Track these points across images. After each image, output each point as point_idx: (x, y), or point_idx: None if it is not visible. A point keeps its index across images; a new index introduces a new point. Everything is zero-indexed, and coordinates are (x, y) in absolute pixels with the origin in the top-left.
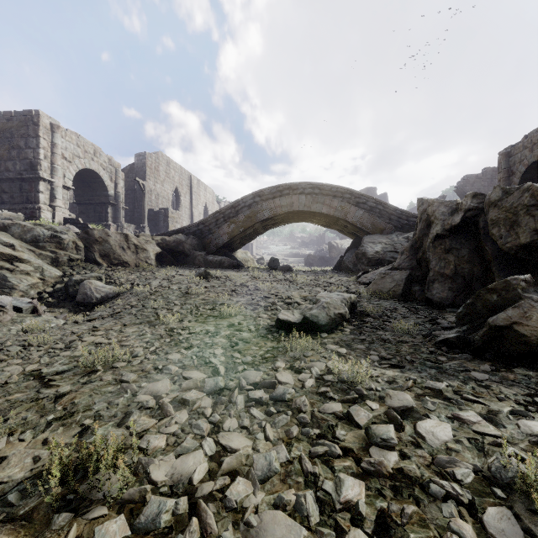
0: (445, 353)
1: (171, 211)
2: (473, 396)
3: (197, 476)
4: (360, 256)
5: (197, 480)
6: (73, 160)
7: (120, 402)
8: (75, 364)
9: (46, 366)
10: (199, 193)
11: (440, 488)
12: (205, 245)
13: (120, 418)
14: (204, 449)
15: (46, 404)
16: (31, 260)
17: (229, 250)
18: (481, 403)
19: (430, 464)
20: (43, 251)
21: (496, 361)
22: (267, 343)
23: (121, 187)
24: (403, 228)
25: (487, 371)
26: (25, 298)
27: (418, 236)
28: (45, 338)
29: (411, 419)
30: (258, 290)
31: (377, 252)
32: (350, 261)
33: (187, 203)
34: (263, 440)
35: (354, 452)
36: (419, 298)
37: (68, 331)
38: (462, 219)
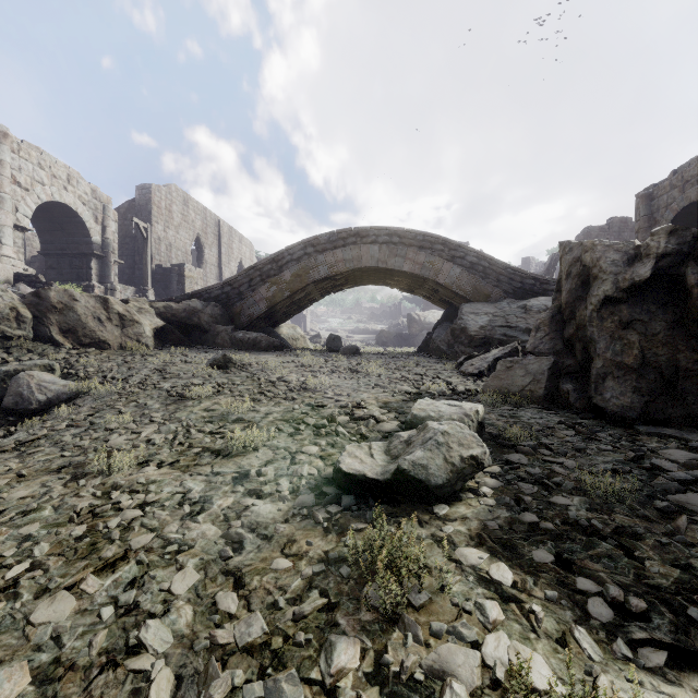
0: None
1: (189, 268)
2: None
3: None
4: (457, 333)
5: None
6: (32, 188)
7: None
8: None
9: None
10: (231, 246)
11: None
12: (233, 317)
13: None
14: None
15: None
16: None
17: (270, 323)
18: None
19: None
20: None
21: None
22: (314, 540)
23: (112, 231)
24: (516, 293)
25: None
26: None
27: (566, 301)
28: None
29: None
30: (306, 390)
31: (482, 327)
32: (443, 339)
33: (214, 258)
34: None
35: None
36: (578, 403)
37: None
38: (653, 271)
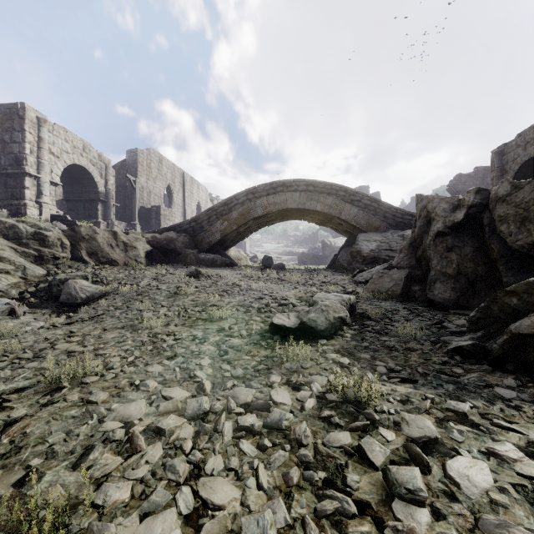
0: (460, 363)
1: (163, 208)
2: (505, 421)
3: None
4: (354, 255)
5: None
6: (61, 156)
7: (82, 431)
8: (39, 378)
9: (6, 381)
10: (192, 191)
11: None
12: (197, 243)
13: (78, 455)
14: (178, 505)
15: None
16: (12, 258)
17: (222, 248)
18: (517, 431)
19: (474, 527)
20: (26, 249)
21: (519, 373)
22: (260, 351)
23: (111, 183)
24: (397, 226)
25: (513, 386)
26: (4, 298)
27: (417, 234)
28: (13, 346)
29: (437, 454)
30: (251, 290)
31: (372, 250)
32: (345, 259)
33: (180, 200)
34: (255, 488)
35: (372, 508)
36: (420, 298)
37: (42, 337)
38: (465, 216)
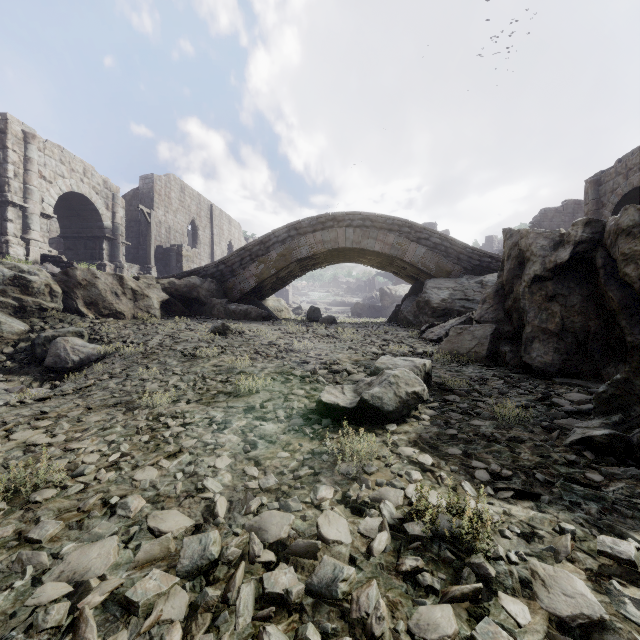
0: (594, 464)
1: (186, 248)
2: None
3: None
4: (422, 305)
5: None
6: (55, 181)
7: None
8: None
9: None
10: (222, 227)
11: None
12: (227, 291)
13: None
14: None
15: None
16: None
17: (258, 297)
18: None
19: None
20: (2, 298)
21: None
22: (304, 443)
23: (120, 216)
24: (474, 270)
25: None
26: None
27: (506, 279)
28: None
29: None
30: (292, 351)
31: (443, 300)
32: (410, 311)
33: (207, 238)
34: None
35: None
36: (512, 362)
37: None
38: (572, 255)
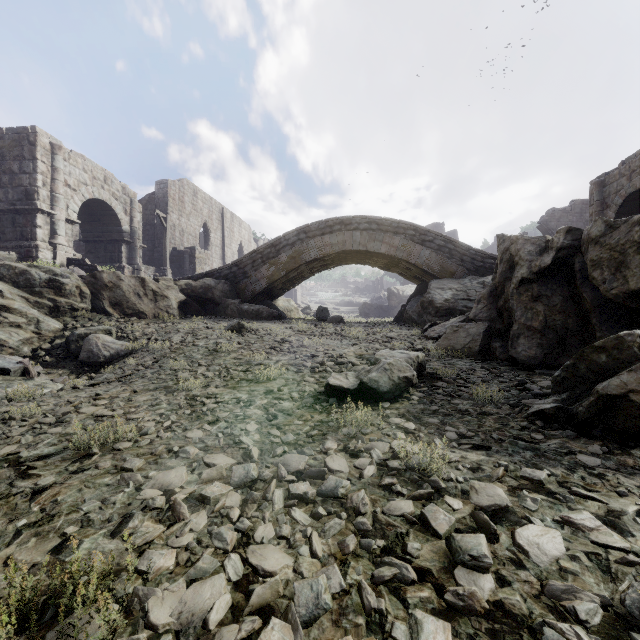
0: (541, 429)
1: (199, 250)
2: (585, 489)
3: (214, 615)
4: (426, 305)
5: (214, 622)
6: (79, 189)
7: (118, 499)
8: (65, 445)
9: (28, 447)
10: (233, 229)
11: (558, 636)
12: (239, 292)
13: (116, 523)
14: (227, 572)
15: (19, 503)
16: (23, 309)
17: (269, 297)
18: (596, 499)
19: (540, 594)
20: (39, 299)
21: (607, 439)
22: (314, 415)
23: (138, 221)
24: (477, 271)
25: (598, 453)
26: (15, 356)
27: (498, 281)
28: (32, 409)
29: (506, 523)
30: (303, 347)
31: (446, 300)
32: (415, 310)
33: (219, 240)
34: (308, 556)
35: (433, 575)
36: (501, 356)
37: (63, 400)
38: (554, 260)
